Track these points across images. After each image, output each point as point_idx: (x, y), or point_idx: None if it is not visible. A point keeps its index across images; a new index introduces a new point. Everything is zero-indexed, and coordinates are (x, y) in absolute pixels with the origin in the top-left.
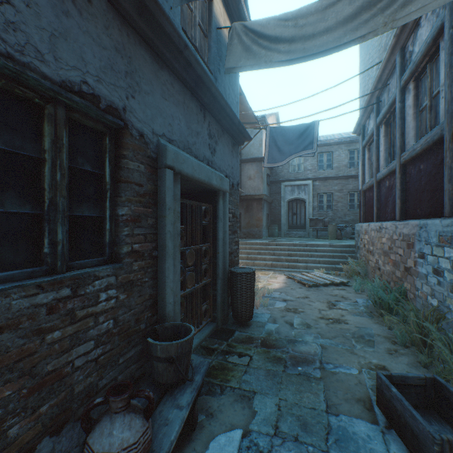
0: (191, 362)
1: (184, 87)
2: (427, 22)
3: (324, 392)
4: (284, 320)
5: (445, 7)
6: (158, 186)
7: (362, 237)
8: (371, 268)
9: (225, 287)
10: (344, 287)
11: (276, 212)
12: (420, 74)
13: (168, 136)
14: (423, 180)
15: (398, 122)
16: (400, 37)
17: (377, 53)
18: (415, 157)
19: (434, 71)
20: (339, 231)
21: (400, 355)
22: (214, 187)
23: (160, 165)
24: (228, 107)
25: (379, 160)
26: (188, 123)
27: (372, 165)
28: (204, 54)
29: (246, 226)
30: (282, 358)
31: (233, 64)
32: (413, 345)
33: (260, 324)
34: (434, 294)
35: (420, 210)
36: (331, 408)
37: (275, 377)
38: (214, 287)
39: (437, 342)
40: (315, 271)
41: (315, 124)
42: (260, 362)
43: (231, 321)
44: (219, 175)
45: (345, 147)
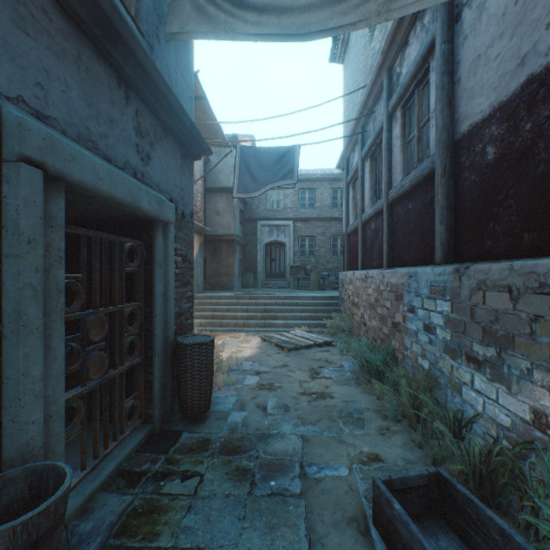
0: (70, 535)
1: (79, 31)
2: (416, 39)
3: (306, 519)
4: (255, 403)
5: (437, 19)
6: (4, 196)
7: (346, 287)
8: (356, 323)
9: (168, 367)
10: (328, 348)
11: (251, 258)
12: (408, 100)
13: (33, 105)
14: (412, 222)
15: (385, 155)
16: (387, 55)
17: (362, 76)
18: (403, 195)
19: (423, 98)
20: (322, 280)
21: (393, 434)
22: (145, 212)
23: (7, 154)
24: (171, 94)
25: (364, 199)
26: (89, 97)
27: (357, 205)
28: (130, 2)
29: (213, 275)
30: (248, 469)
31: (178, 28)
32: (404, 417)
33: (221, 415)
34: (425, 355)
35: (408, 256)
36: (316, 546)
37: (236, 509)
38: (149, 369)
39: (439, 422)
40: (296, 329)
41: (296, 148)
42: (216, 483)
43: (177, 416)
44: (156, 196)
45: (329, 185)
